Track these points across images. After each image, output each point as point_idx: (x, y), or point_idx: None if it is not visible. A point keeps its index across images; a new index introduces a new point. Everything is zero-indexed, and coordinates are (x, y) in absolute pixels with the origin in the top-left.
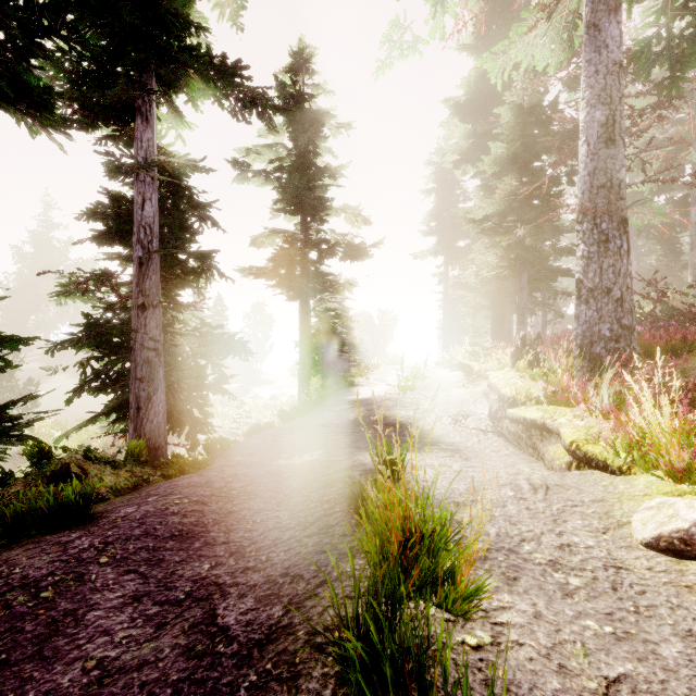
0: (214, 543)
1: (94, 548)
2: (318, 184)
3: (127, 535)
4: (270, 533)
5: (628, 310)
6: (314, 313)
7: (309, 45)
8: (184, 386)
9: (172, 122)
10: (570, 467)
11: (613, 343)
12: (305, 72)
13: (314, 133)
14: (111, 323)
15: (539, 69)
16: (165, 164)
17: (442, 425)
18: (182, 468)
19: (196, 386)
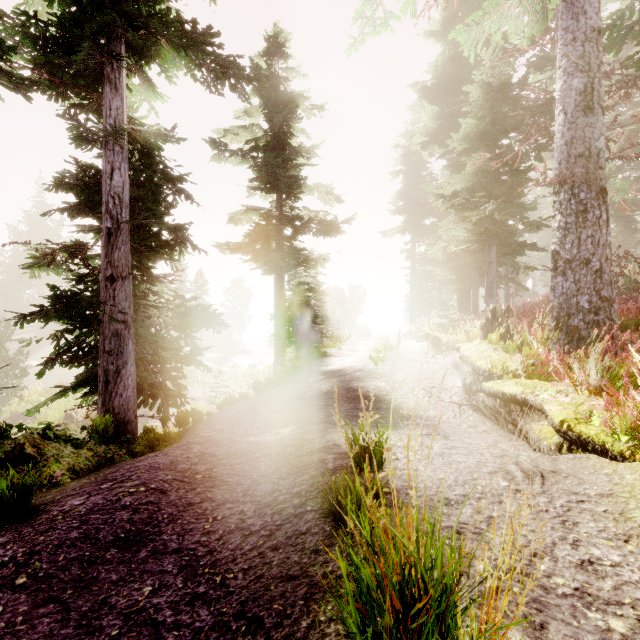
0: (164, 550)
1: (13, 563)
2: (292, 163)
3: (61, 541)
4: (230, 536)
5: (607, 281)
6: (289, 287)
7: (283, 30)
8: (157, 358)
9: (144, 93)
10: (560, 448)
11: (592, 315)
12: (279, 56)
13: (289, 113)
14: (80, 295)
15: (512, 41)
16: (136, 134)
17: (414, 397)
18: (151, 442)
19: (170, 358)
